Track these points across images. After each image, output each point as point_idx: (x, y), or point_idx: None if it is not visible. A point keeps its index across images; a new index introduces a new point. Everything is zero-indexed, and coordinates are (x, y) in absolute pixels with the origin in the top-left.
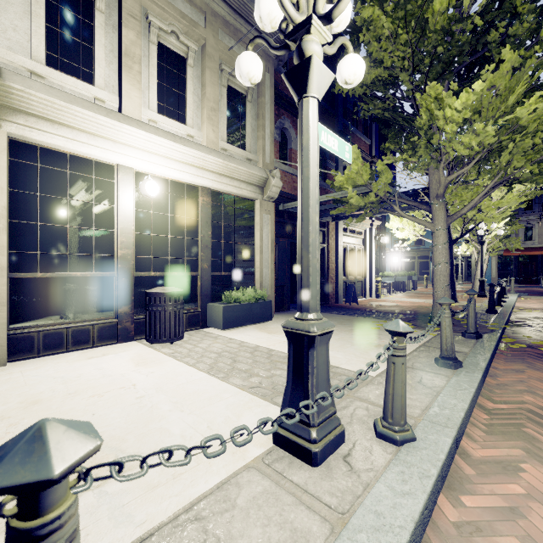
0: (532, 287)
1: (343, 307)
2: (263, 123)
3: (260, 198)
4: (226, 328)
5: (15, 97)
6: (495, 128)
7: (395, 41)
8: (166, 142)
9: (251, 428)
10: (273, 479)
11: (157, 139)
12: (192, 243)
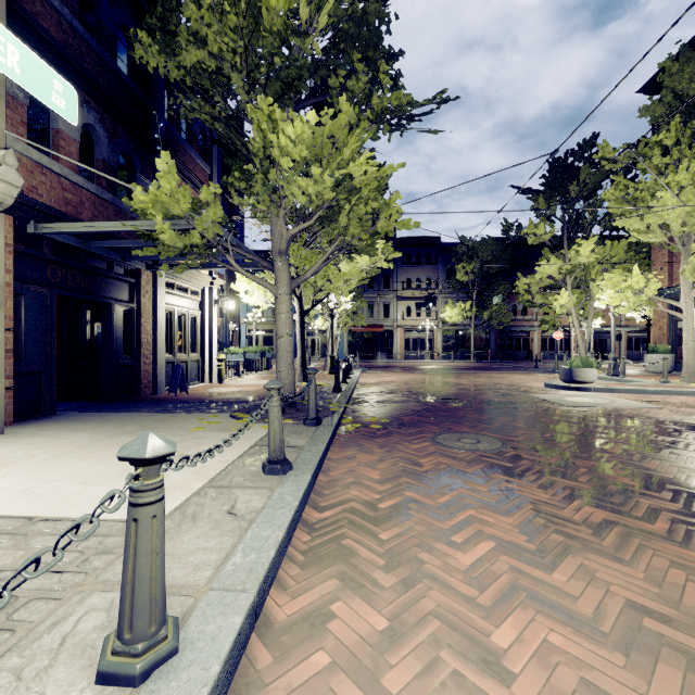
0: (373, 362)
1: (163, 400)
2: None
3: None
4: None
5: None
6: (333, 181)
7: (222, 18)
8: None
9: None
10: None
11: None
12: None
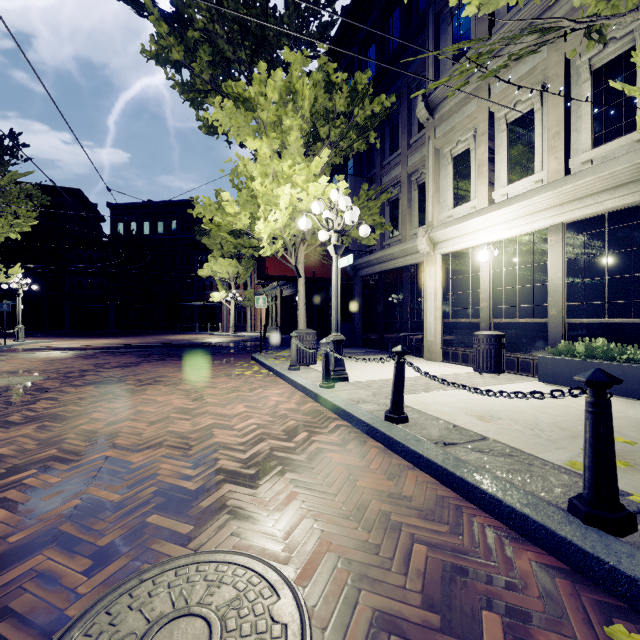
0: None
1: None
2: None
3: None
4: (542, 381)
5: (434, 239)
6: None
7: None
8: (495, 214)
9: (351, 377)
10: None
11: (488, 216)
12: (540, 290)
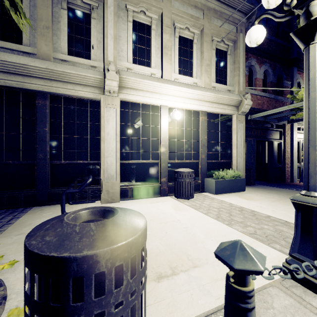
0: None
1: (298, 185)
2: (238, 66)
3: (236, 114)
4: (216, 194)
5: (123, 81)
6: None
7: None
8: (184, 89)
9: None
10: (295, 299)
11: (180, 88)
12: (196, 144)
